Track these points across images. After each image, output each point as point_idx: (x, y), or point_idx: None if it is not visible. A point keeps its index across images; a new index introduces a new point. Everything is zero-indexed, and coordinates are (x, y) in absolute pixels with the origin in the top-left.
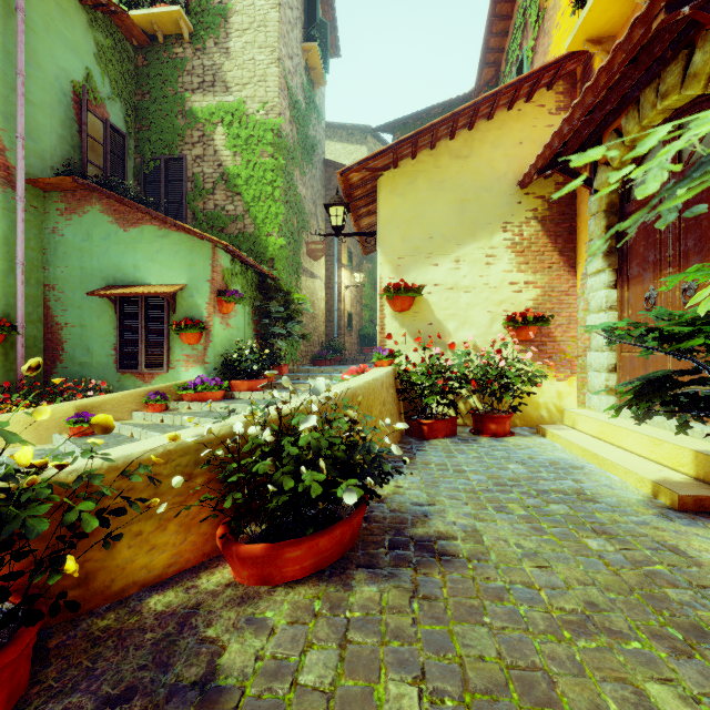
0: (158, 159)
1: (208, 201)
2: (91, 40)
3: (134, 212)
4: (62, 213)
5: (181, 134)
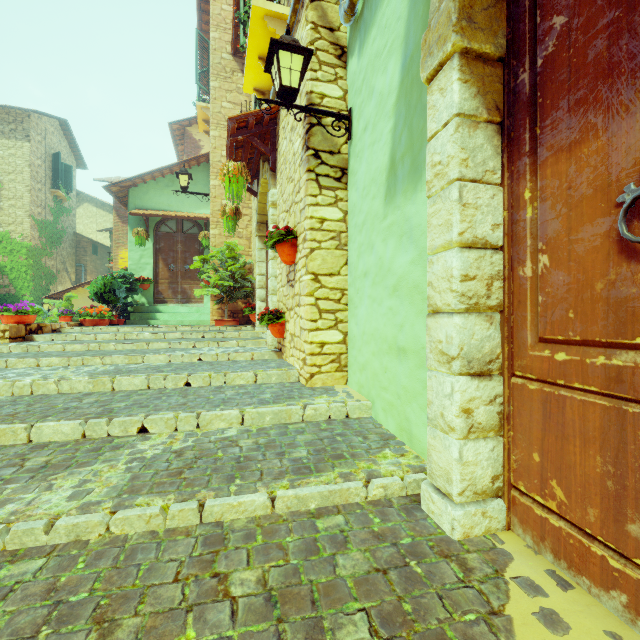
0: None
1: None
2: None
3: None
4: None
5: None
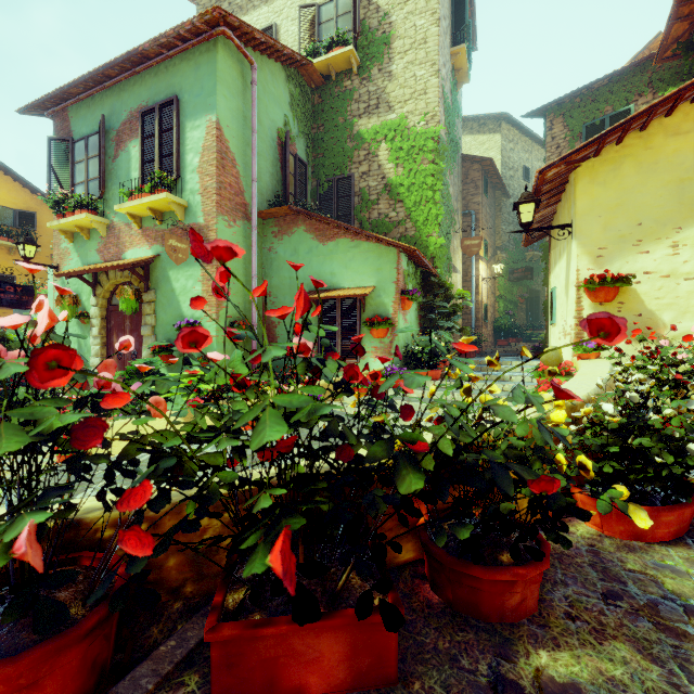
0: (330, 180)
1: (372, 211)
2: (287, 92)
3: (331, 228)
4: (276, 235)
5: (349, 156)
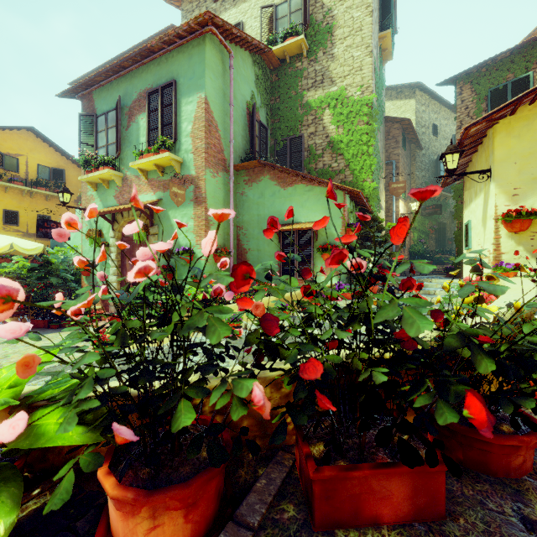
0: (285, 139)
1: (318, 162)
2: (253, 73)
3: (290, 177)
4: (247, 183)
5: (300, 120)
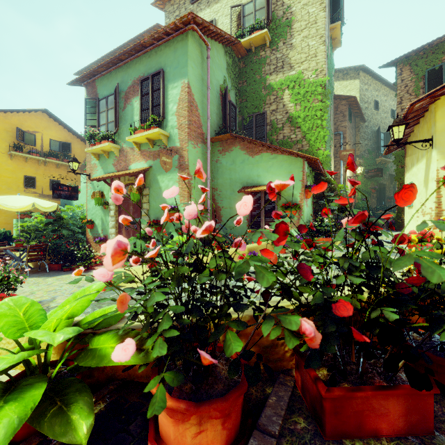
0: (251, 116)
1: (279, 134)
2: (225, 62)
3: (257, 147)
4: (220, 152)
5: (264, 100)
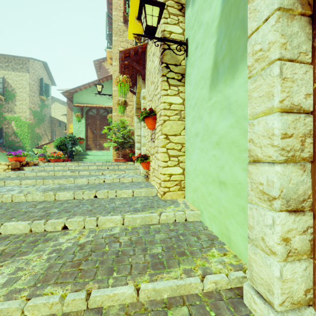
0: None
1: (9, 138)
2: None
3: None
4: None
5: (2, 122)
